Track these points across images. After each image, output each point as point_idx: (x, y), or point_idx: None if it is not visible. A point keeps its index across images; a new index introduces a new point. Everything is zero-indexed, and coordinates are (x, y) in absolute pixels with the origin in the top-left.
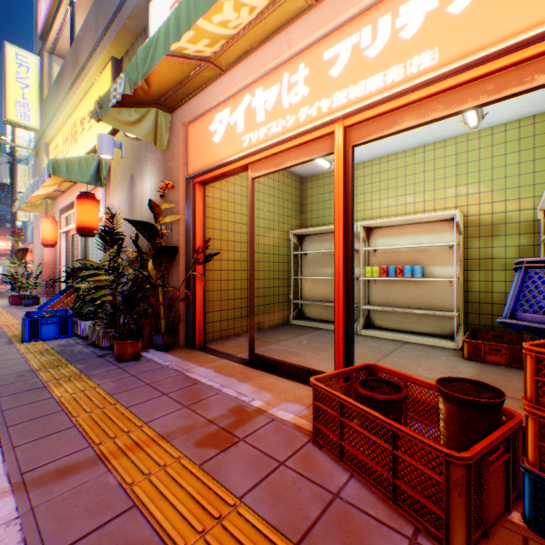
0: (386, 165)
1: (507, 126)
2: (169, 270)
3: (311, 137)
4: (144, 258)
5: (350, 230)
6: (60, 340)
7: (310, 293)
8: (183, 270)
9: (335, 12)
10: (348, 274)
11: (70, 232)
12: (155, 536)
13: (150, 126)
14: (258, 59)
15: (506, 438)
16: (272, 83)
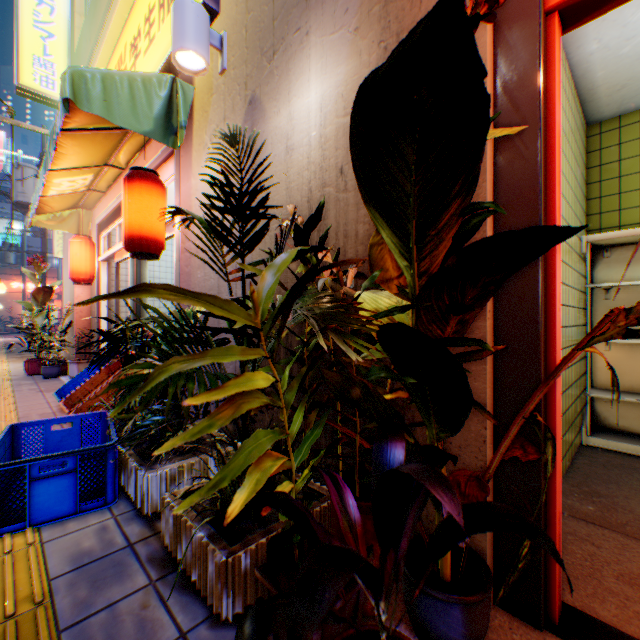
0: None
1: None
2: (460, 334)
3: None
4: None
5: None
6: (82, 522)
7: (620, 375)
8: (488, 333)
9: None
10: None
11: (113, 259)
12: None
13: None
14: None
15: None
16: None
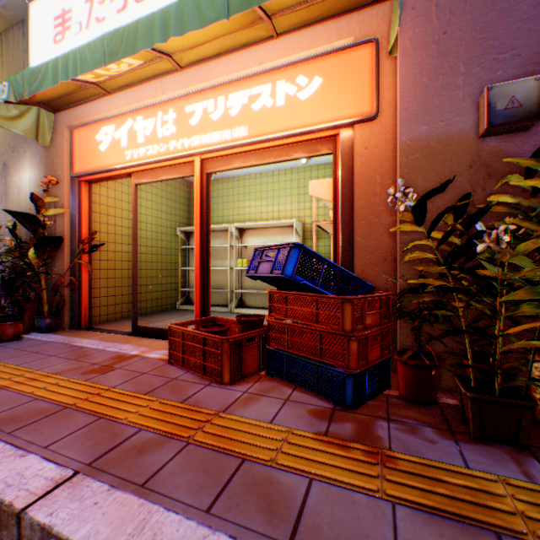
0: (254, 181)
1: (326, 165)
2: (53, 258)
3: (180, 162)
4: (24, 247)
5: (206, 230)
6: None
7: None
8: (69, 259)
9: (194, 80)
10: (205, 260)
11: None
12: (55, 405)
13: (31, 123)
14: (139, 93)
15: (260, 335)
16: (150, 115)
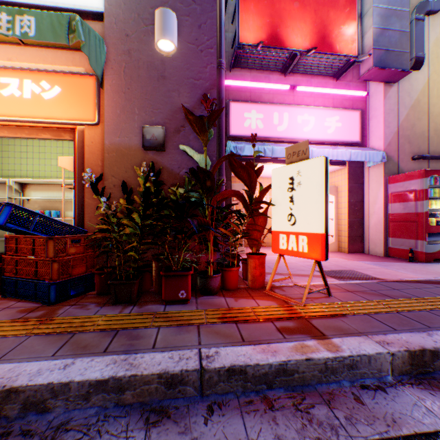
0: (39, 142)
1: None
2: None
3: None
4: None
5: None
6: None
7: None
8: None
9: None
10: None
11: None
12: None
13: None
14: None
15: None
16: None
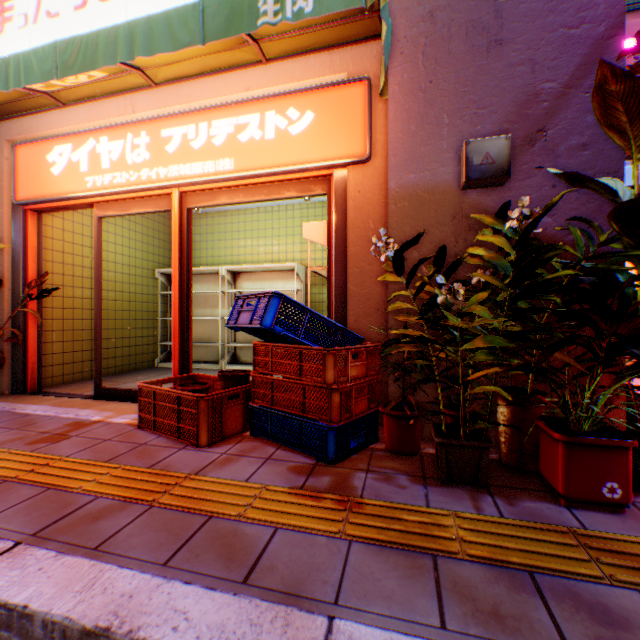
0: (251, 217)
1: None
2: None
3: (155, 193)
4: None
5: (186, 274)
6: None
7: None
8: (10, 306)
9: (172, 100)
10: (185, 309)
11: None
12: None
13: None
14: (104, 108)
15: (245, 392)
16: (117, 137)
